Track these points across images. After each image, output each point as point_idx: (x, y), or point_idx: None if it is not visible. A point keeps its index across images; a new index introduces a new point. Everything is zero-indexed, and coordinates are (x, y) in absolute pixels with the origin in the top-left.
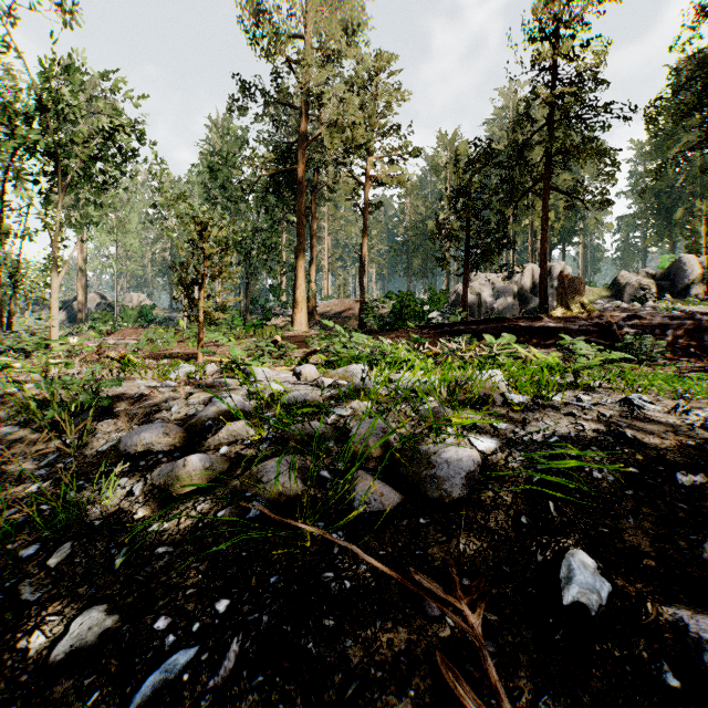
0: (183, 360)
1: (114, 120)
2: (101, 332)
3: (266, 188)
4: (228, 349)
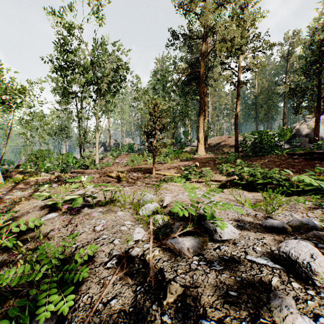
0: (146, 172)
1: (118, 63)
2: (114, 156)
3: (183, 83)
4: (166, 165)
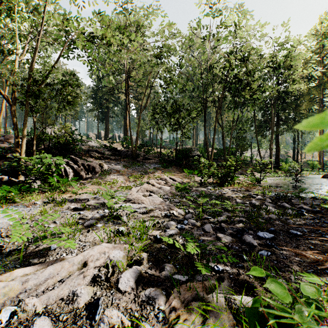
0: None
1: None
2: None
3: None
4: None
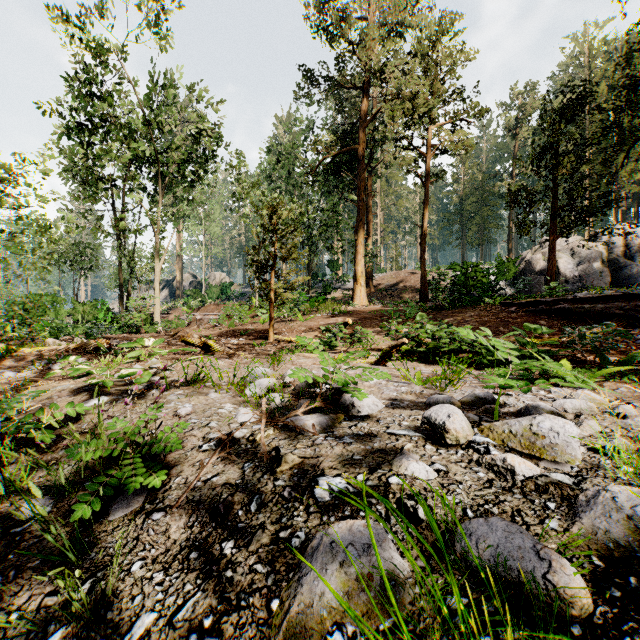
0: (255, 337)
1: (200, 125)
2: (191, 307)
3: (327, 170)
4: (295, 325)
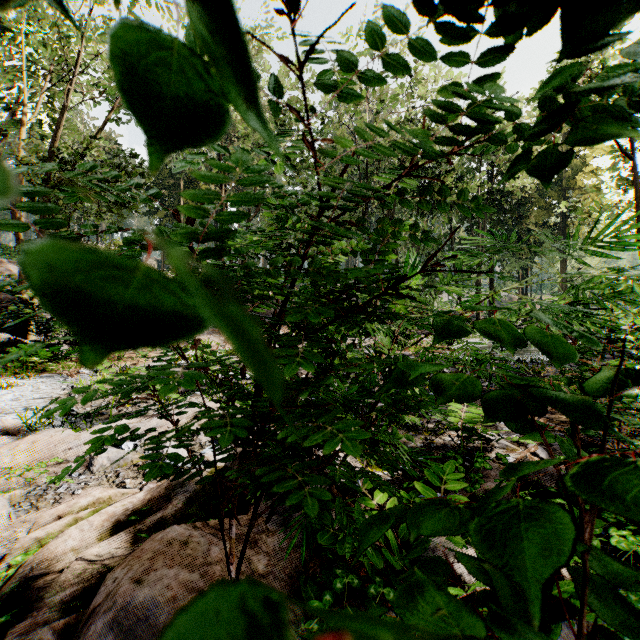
0: None
1: None
2: None
3: None
4: None
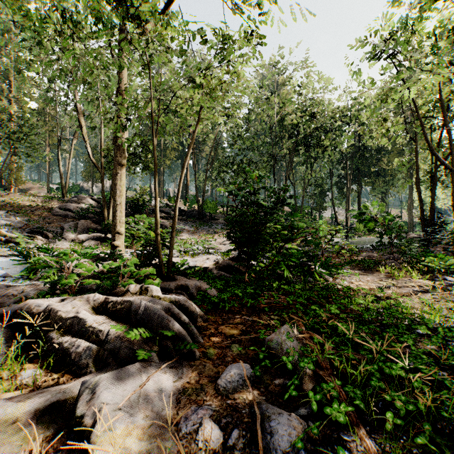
0: None
1: None
2: None
3: None
4: None
